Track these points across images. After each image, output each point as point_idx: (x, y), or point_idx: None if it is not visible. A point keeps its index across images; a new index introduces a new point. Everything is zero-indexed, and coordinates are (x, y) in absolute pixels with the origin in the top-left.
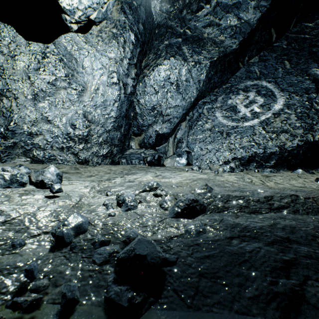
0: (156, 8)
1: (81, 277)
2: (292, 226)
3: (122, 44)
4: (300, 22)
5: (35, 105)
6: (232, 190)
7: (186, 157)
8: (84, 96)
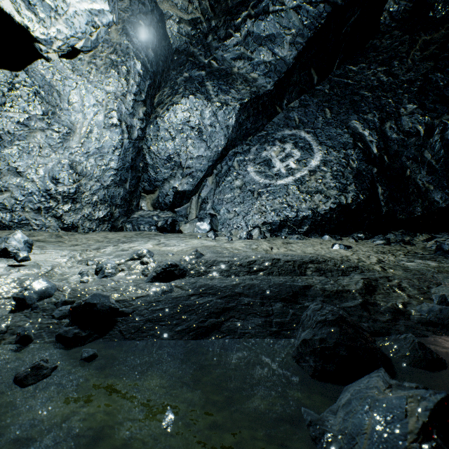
0: (172, 29)
1: (39, 328)
2: (254, 284)
3: (125, 74)
4: (344, 64)
5: None
6: (224, 256)
7: (209, 221)
8: (71, 141)
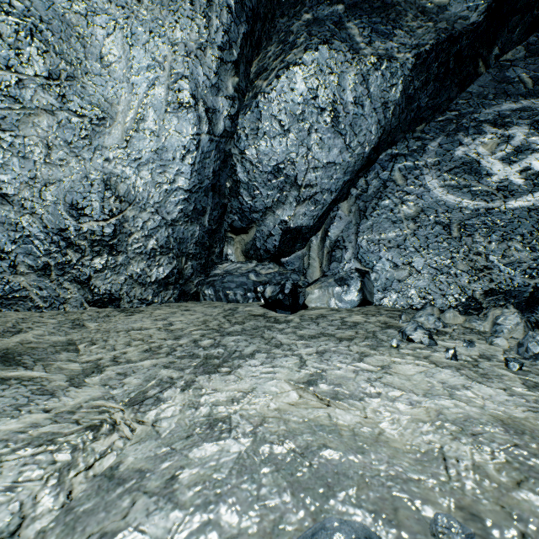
0: None
1: None
2: None
3: (204, 7)
4: None
5: None
6: None
7: (360, 285)
8: (106, 136)
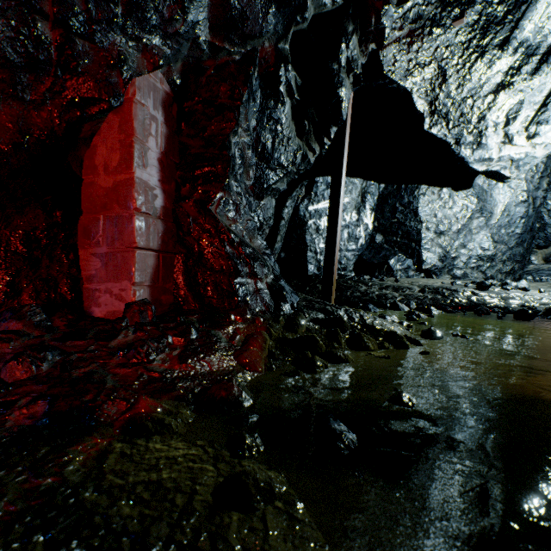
0: None
1: None
2: None
3: None
4: None
5: (456, 236)
6: None
7: None
8: (490, 221)
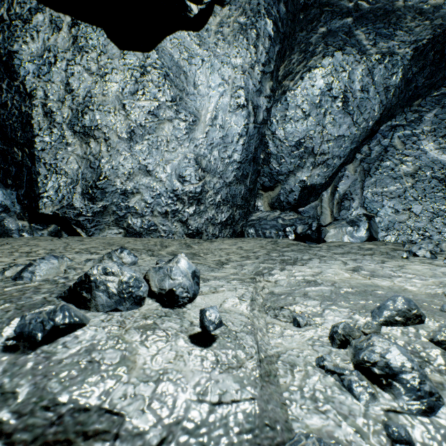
0: None
1: None
2: None
3: (254, 40)
4: None
5: (130, 149)
6: None
7: (367, 226)
8: (196, 131)
